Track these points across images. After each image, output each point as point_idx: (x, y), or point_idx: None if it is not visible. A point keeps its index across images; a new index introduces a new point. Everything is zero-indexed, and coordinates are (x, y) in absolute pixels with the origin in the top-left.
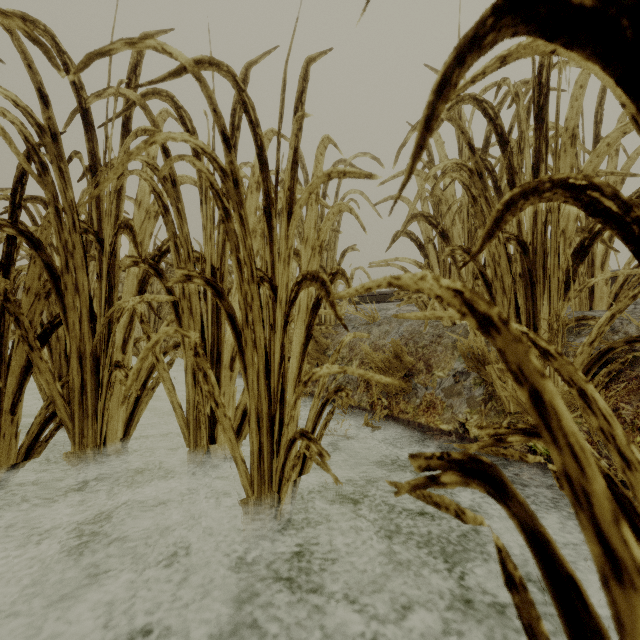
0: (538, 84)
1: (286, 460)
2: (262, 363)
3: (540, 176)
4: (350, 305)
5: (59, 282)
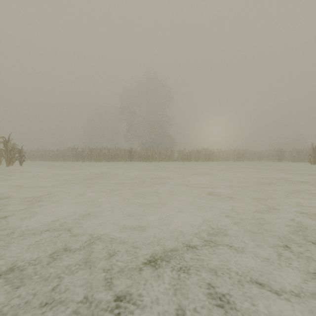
0: None
1: None
2: None
3: None
4: None
5: (301, 157)
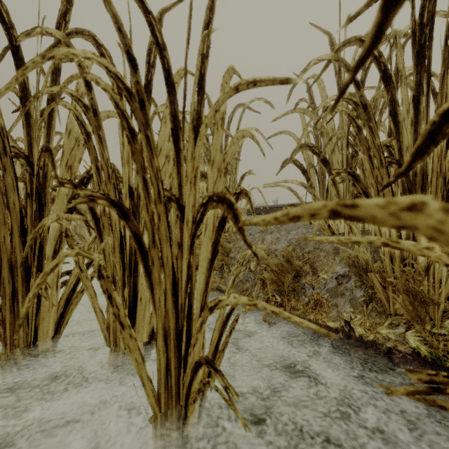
0: (420, 24)
1: (192, 380)
2: (169, 281)
3: (421, 106)
4: (248, 217)
5: None
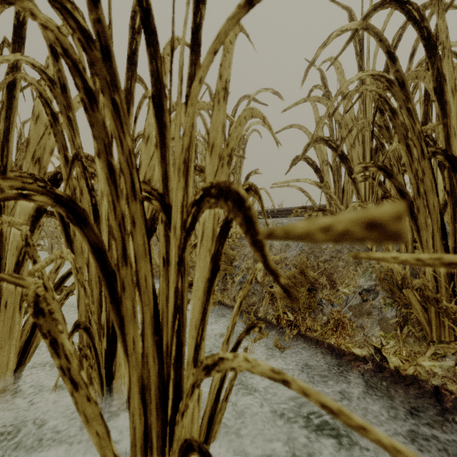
0: None
1: None
2: (149, 313)
3: None
4: None
5: None
